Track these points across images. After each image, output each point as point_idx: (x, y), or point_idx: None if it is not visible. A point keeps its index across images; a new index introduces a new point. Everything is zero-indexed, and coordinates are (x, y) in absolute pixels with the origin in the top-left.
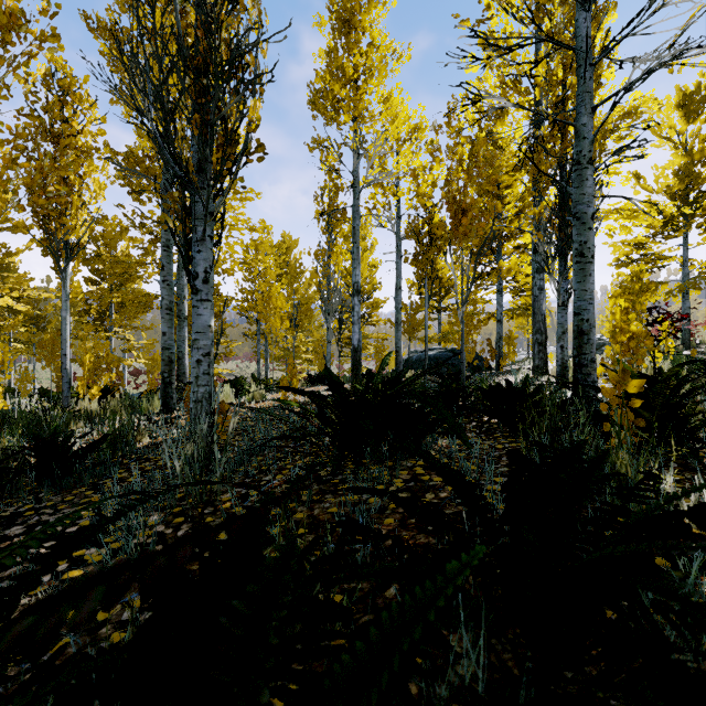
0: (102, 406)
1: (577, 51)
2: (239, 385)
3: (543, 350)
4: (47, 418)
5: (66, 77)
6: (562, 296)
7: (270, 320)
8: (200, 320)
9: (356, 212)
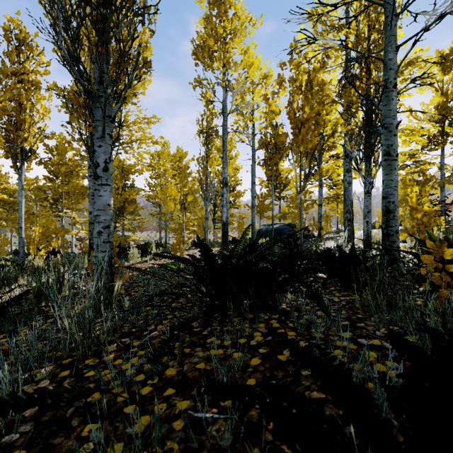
0: (45, 263)
1: (385, 6)
2: (146, 248)
3: (351, 224)
4: (1, 273)
5: (21, 33)
6: (367, 186)
7: (167, 204)
8: (100, 200)
9: (225, 129)
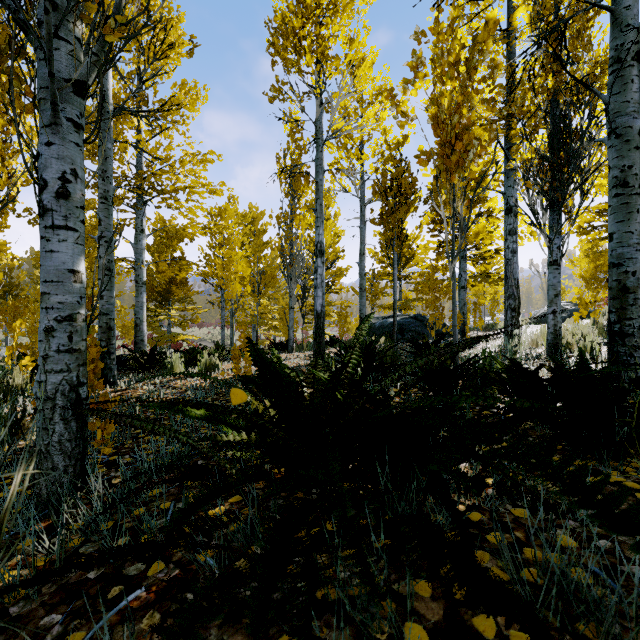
0: (26, 380)
1: None
2: (197, 353)
3: (516, 316)
4: None
5: None
6: (554, 253)
7: (230, 285)
8: (52, 260)
9: (319, 166)
